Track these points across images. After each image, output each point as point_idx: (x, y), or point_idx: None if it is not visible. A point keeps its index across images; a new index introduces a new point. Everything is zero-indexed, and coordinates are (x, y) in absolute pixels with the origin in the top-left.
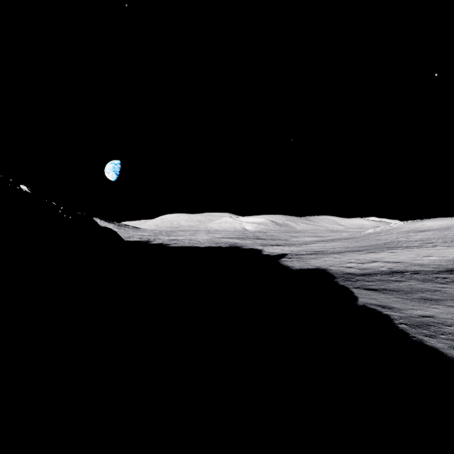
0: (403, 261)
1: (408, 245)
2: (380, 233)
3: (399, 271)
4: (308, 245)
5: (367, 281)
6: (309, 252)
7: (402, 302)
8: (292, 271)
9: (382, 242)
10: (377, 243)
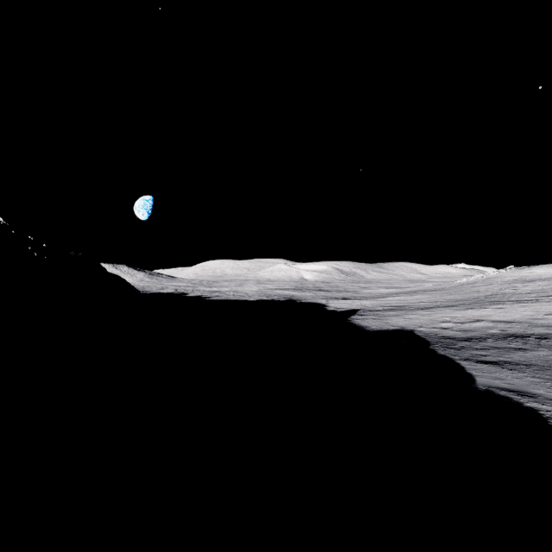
0: (518, 320)
1: (519, 299)
2: (476, 283)
3: (517, 334)
4: (384, 298)
5: (476, 350)
6: (387, 307)
7: (545, 385)
8: (368, 333)
9: (482, 295)
10: (475, 296)
